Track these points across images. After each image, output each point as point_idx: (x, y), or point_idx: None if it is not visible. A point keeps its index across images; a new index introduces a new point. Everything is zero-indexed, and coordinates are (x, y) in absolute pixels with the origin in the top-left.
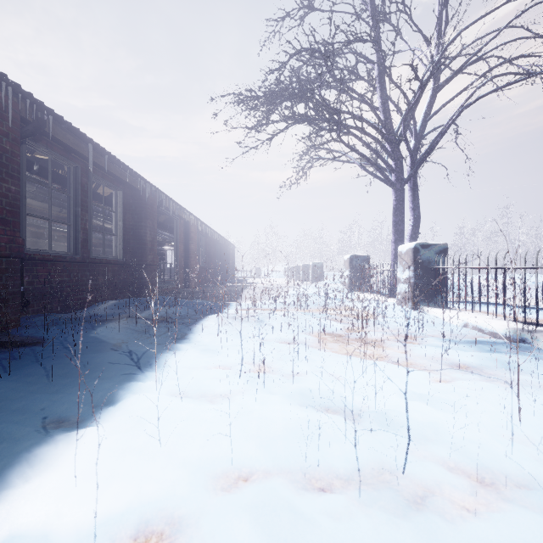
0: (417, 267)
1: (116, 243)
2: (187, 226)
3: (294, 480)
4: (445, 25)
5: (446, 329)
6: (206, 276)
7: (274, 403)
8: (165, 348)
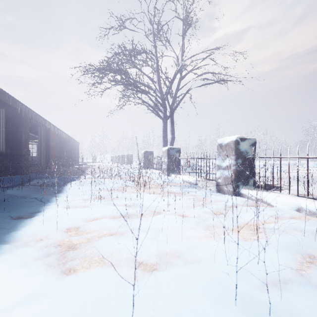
0: (168, 157)
1: (0, 141)
2: (48, 130)
3: (110, 217)
4: (183, 51)
5: (175, 182)
6: (60, 161)
7: (104, 205)
8: (52, 195)
